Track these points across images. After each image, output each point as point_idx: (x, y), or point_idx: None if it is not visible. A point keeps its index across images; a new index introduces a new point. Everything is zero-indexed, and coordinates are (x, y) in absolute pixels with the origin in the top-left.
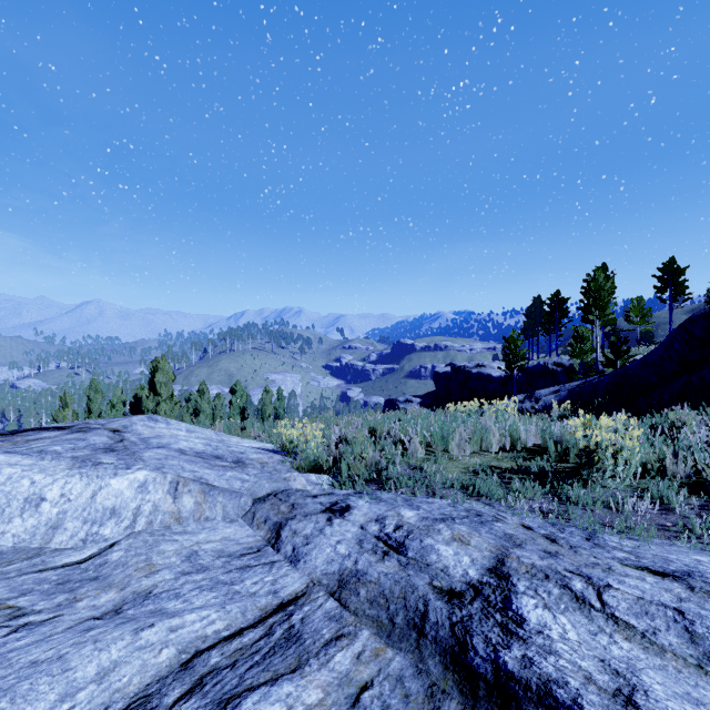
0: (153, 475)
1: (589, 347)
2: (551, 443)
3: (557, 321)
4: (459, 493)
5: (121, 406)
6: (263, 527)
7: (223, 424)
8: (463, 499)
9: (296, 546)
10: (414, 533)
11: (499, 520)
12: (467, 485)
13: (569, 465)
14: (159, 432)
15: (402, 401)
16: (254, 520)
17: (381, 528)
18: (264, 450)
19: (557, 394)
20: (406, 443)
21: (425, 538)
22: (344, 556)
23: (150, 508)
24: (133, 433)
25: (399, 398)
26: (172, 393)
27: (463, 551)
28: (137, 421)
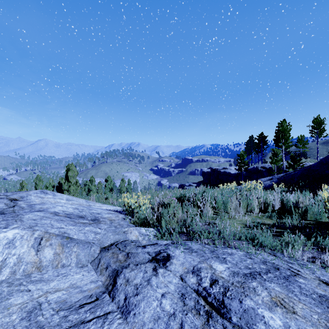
0: (22, 233)
1: (279, 159)
2: (292, 207)
3: (261, 147)
4: (249, 245)
5: (51, 187)
6: (104, 273)
7: (95, 196)
8: (254, 251)
9: (128, 295)
10: (230, 290)
11: (298, 275)
12: (250, 237)
13: (309, 222)
14: (46, 200)
15: (187, 185)
16: (99, 266)
17: (198, 281)
18: (114, 211)
19: (271, 180)
20: (201, 207)
21: (243, 298)
22: (169, 314)
23: (14, 260)
24: (25, 201)
25: (186, 184)
26: (76, 181)
27: (293, 323)
28: (32, 193)
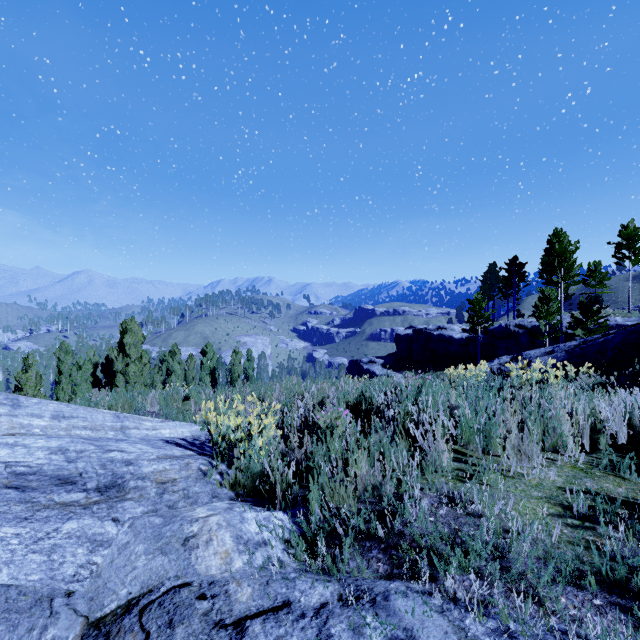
0: None
1: (555, 309)
2: None
3: (515, 285)
4: None
5: (88, 367)
6: None
7: (159, 393)
8: None
9: None
10: None
11: None
12: (610, 574)
13: None
14: None
15: (365, 361)
16: None
17: None
18: (182, 448)
19: (552, 355)
20: (419, 439)
21: None
22: None
23: None
24: None
25: (363, 359)
26: (141, 354)
27: None
28: None
